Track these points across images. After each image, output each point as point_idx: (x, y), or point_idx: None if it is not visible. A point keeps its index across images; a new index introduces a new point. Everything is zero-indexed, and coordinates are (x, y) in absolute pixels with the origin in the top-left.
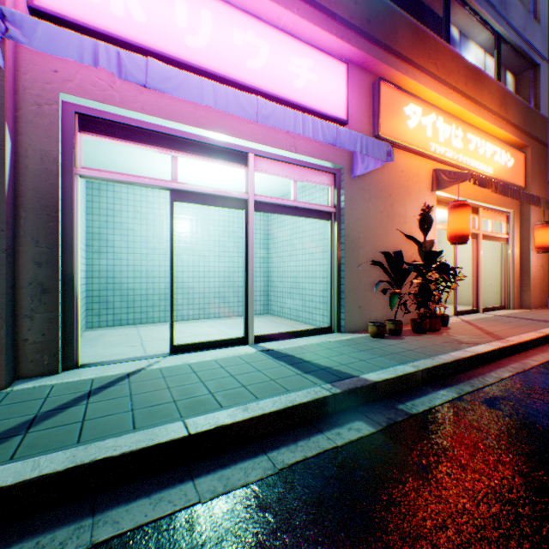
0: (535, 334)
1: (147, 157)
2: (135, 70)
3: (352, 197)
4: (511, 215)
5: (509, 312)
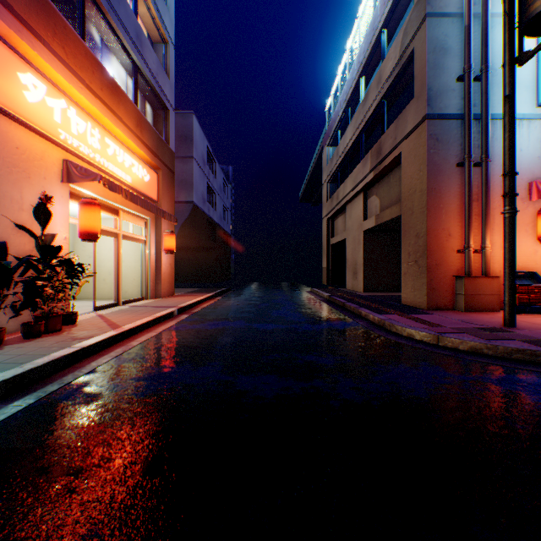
0: (149, 319)
1: None
2: None
3: None
4: (150, 222)
5: (146, 302)
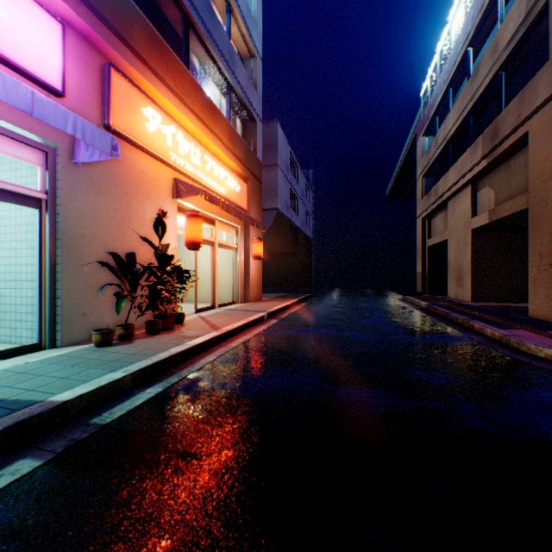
0: (243, 322)
1: None
2: None
3: (74, 186)
4: (240, 230)
5: (237, 306)
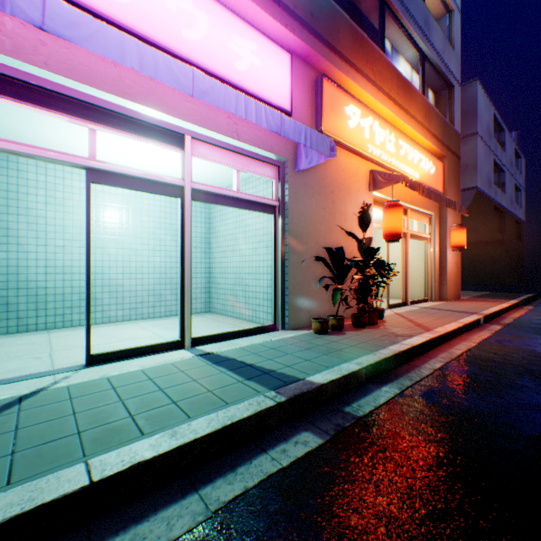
0: (456, 325)
1: (60, 129)
2: (27, 4)
3: (296, 192)
4: (433, 217)
5: (432, 304)
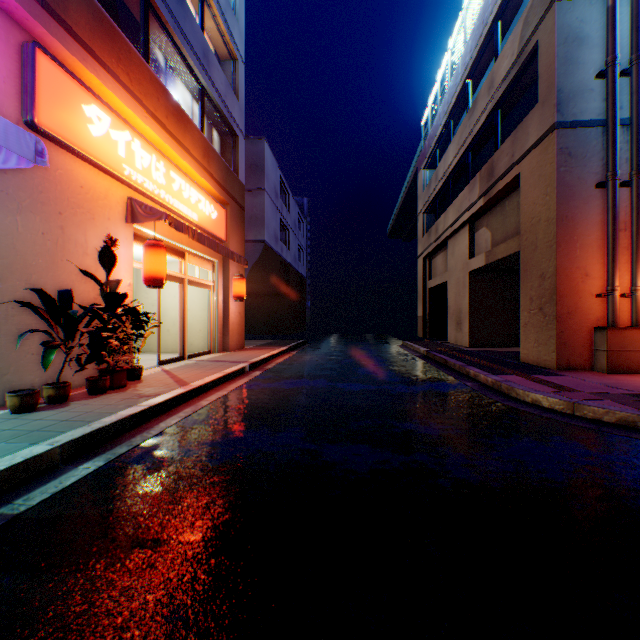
0: (219, 375)
1: None
2: None
3: None
4: (218, 265)
5: (214, 356)
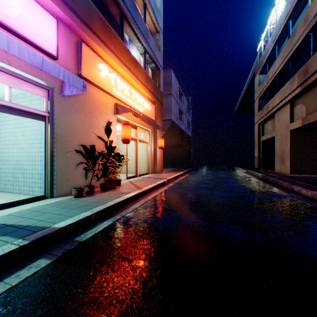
0: (154, 185)
1: None
2: None
3: (63, 108)
4: (151, 132)
5: (149, 175)
